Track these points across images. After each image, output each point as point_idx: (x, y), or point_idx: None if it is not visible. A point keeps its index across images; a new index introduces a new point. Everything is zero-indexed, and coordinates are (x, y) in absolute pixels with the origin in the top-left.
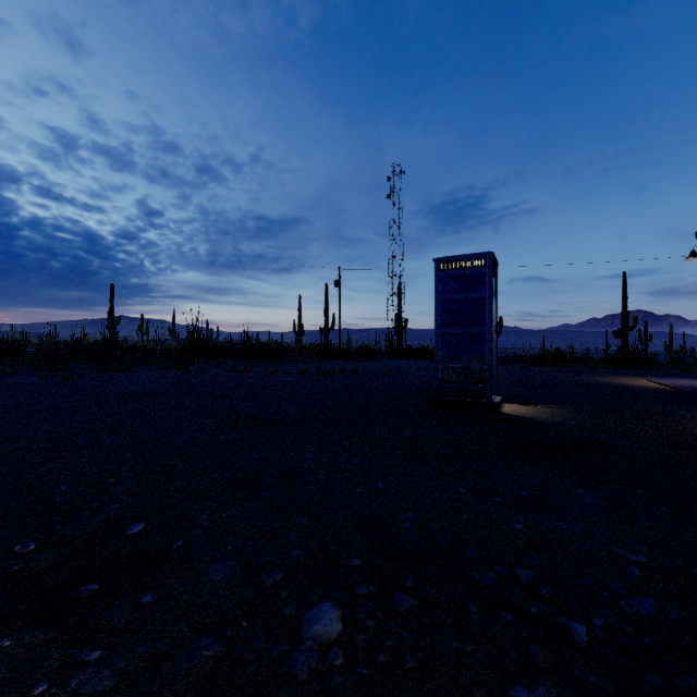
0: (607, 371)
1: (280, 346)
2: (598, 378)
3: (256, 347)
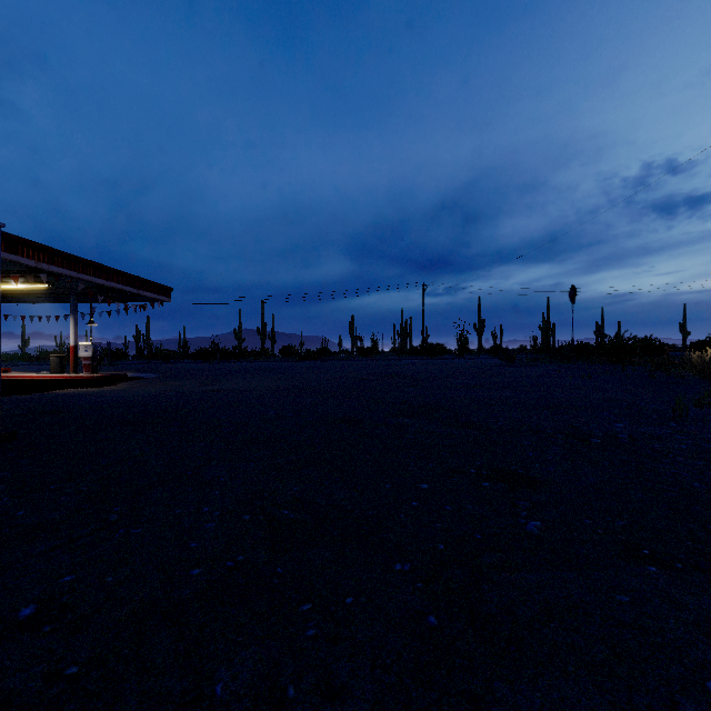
0: None
1: None
2: None
3: None
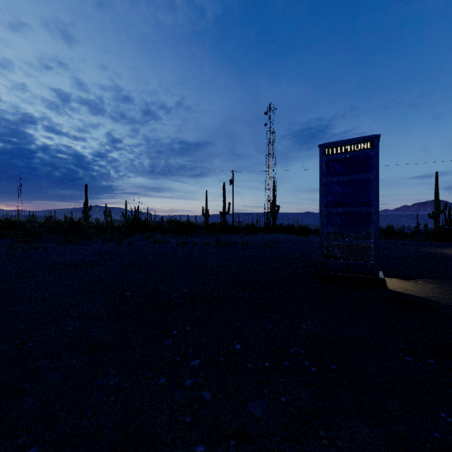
0: (438, 244)
1: (192, 225)
2: (438, 250)
3: (175, 225)
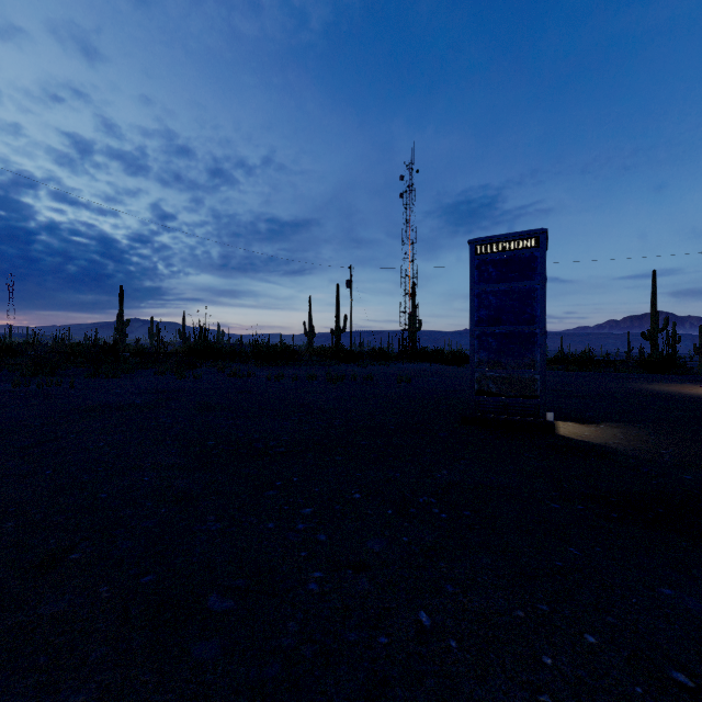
0: (649, 377)
1: (288, 349)
2: (645, 385)
3: (263, 350)
